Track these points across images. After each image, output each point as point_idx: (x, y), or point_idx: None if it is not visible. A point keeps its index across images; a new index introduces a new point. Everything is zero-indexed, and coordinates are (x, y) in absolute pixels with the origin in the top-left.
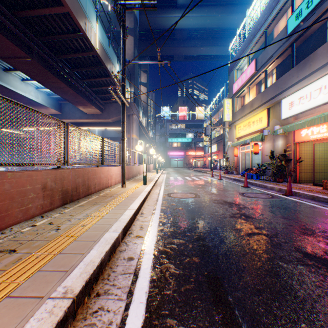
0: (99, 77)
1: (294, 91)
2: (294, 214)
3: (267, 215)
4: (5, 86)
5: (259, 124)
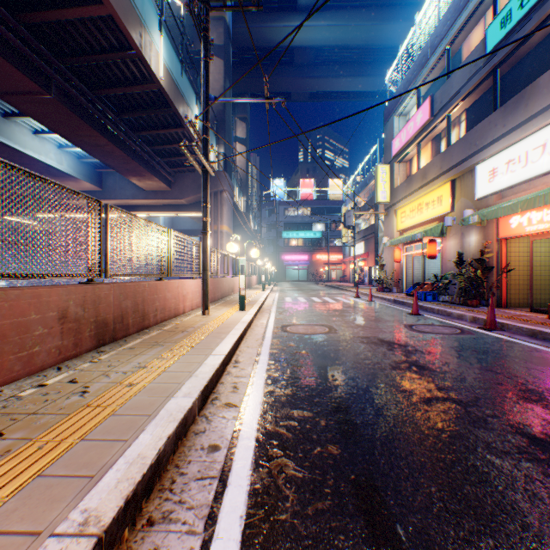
0: (165, 128)
1: (499, 151)
2: (504, 364)
3: (456, 365)
4: (6, 143)
5: (437, 207)
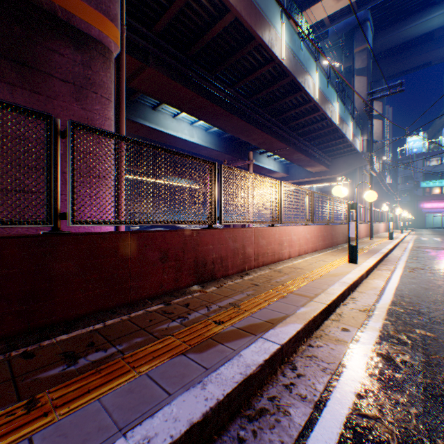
0: (331, 140)
1: None
2: None
3: None
4: (259, 165)
5: None
